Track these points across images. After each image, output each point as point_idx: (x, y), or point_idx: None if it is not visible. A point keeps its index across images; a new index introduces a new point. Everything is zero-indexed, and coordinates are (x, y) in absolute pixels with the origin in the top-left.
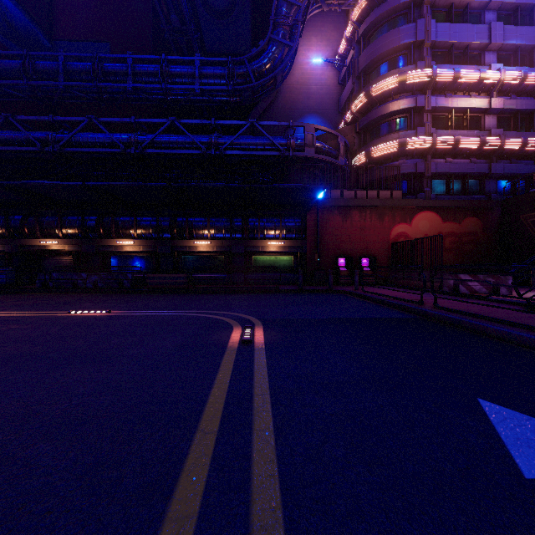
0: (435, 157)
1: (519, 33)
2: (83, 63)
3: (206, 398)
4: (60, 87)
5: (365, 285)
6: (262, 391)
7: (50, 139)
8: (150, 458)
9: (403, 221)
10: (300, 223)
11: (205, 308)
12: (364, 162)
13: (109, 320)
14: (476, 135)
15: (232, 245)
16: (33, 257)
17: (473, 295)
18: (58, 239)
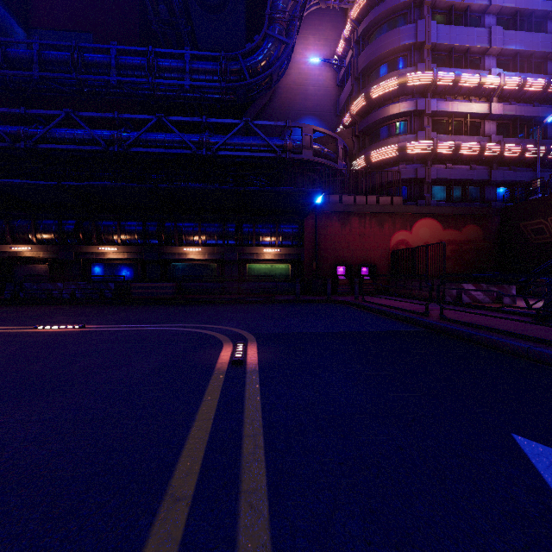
0: (436, 163)
1: (518, 39)
2: (60, 53)
3: (182, 442)
4: (35, 78)
5: (366, 295)
6: (253, 430)
7: (22, 134)
8: (91, 549)
9: (403, 229)
10: (297, 229)
11: (193, 322)
12: (363, 167)
13: (81, 337)
14: (476, 140)
15: (225, 252)
16: (3, 265)
17: (483, 306)
18: (32, 245)
